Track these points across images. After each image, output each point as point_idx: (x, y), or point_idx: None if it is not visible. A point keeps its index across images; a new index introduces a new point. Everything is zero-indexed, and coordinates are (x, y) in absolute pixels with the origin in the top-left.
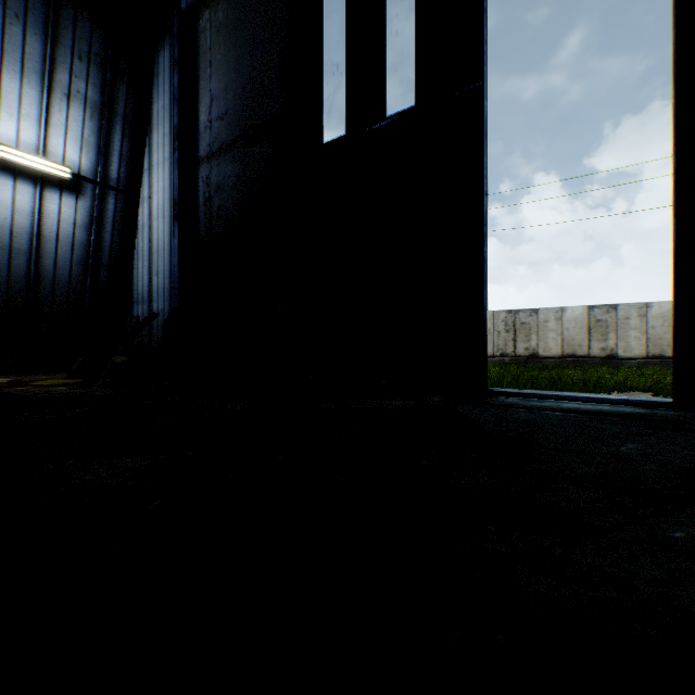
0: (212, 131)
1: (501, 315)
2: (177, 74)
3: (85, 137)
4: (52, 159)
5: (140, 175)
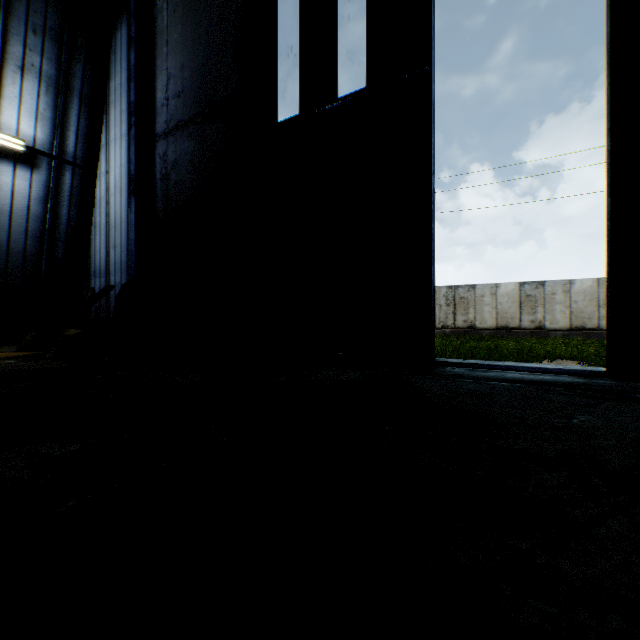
0: (169, 109)
1: (442, 290)
2: (134, 51)
3: (40, 111)
4: (5, 131)
5: (98, 150)
